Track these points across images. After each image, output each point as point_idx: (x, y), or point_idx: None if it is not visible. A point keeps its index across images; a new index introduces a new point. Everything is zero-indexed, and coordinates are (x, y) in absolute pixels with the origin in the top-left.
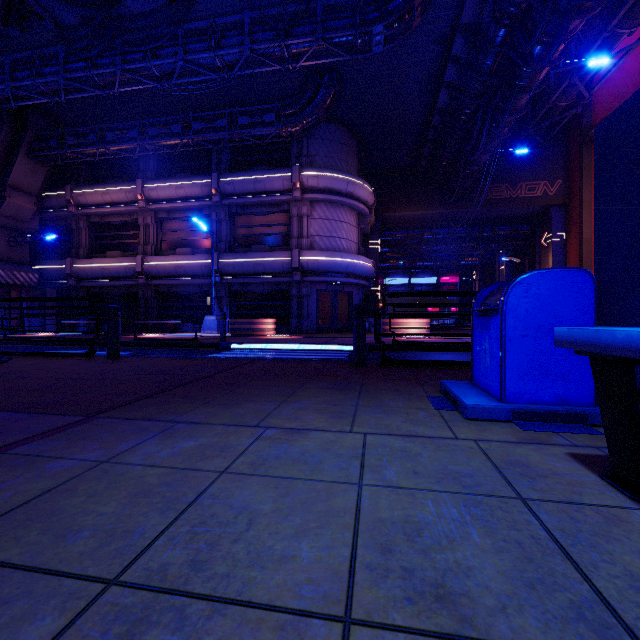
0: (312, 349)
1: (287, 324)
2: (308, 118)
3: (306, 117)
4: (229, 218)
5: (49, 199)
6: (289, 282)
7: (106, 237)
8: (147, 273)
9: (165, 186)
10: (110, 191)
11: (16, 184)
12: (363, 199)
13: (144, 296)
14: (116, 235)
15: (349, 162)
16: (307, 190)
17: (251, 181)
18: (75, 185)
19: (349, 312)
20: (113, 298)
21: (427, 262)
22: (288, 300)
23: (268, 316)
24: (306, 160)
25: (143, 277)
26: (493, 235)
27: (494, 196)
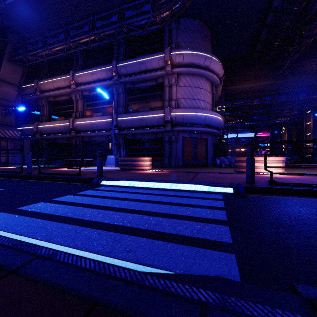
0: (177, 189)
1: (162, 161)
2: (175, 2)
3: (174, 1)
4: (124, 91)
5: (27, 89)
6: (163, 132)
7: (57, 109)
8: (76, 129)
9: (85, 73)
10: (56, 80)
11: (4, 78)
12: (216, 72)
13: (75, 143)
14: (62, 108)
15: (205, 46)
16: (175, 66)
17: (137, 63)
18: (39, 79)
19: (205, 152)
20: (60, 145)
21: (252, 122)
22: (162, 144)
23: (149, 155)
24: (175, 45)
25: (73, 131)
26: (307, 99)
27: (314, 67)
